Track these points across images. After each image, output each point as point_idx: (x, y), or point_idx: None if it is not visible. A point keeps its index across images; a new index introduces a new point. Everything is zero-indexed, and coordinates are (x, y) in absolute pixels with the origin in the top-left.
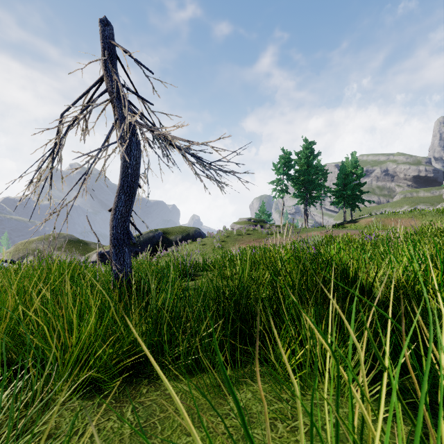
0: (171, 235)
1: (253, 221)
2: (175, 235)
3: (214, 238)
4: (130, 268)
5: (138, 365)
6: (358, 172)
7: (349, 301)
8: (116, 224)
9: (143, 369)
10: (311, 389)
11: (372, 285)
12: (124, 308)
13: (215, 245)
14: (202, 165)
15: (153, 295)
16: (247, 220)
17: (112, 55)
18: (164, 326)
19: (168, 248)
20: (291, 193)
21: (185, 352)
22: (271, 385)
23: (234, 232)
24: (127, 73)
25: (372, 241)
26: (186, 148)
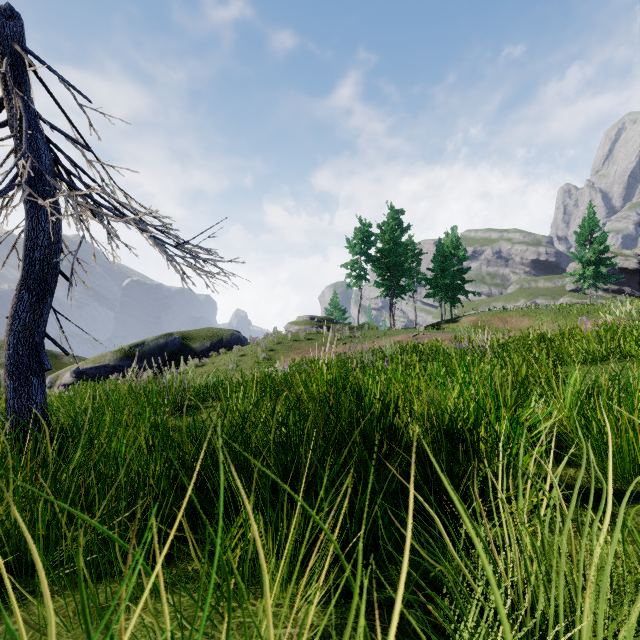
0: (195, 342)
1: (317, 321)
2: (201, 341)
3: (259, 345)
4: (44, 409)
5: (0, 579)
6: (460, 254)
7: (368, 449)
8: (16, 340)
9: (3, 585)
10: (253, 597)
11: (392, 426)
12: (3, 480)
13: (259, 357)
14: (177, 246)
15: (51, 457)
16: (309, 319)
17: (18, 67)
18: (39, 513)
19: (188, 361)
20: (372, 280)
21: (70, 553)
22: (173, 603)
23: (289, 337)
24: (54, 98)
25: (462, 351)
26: (138, 222)
